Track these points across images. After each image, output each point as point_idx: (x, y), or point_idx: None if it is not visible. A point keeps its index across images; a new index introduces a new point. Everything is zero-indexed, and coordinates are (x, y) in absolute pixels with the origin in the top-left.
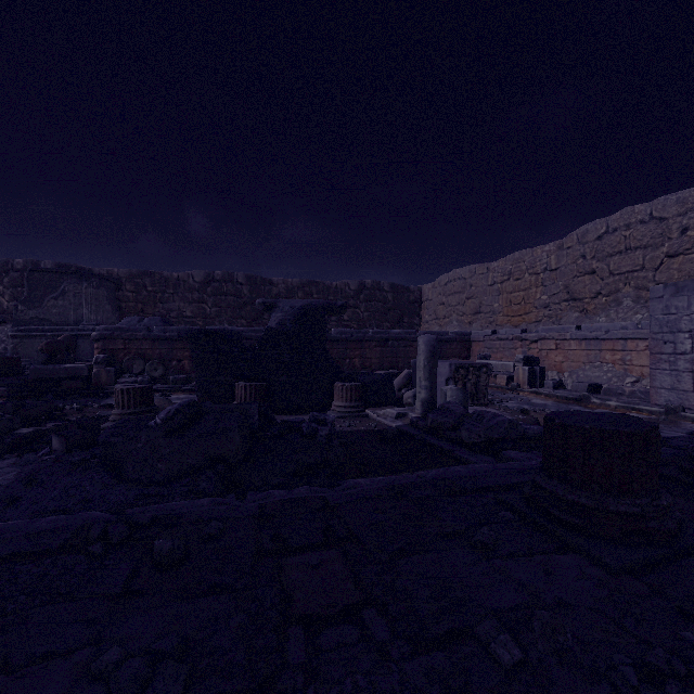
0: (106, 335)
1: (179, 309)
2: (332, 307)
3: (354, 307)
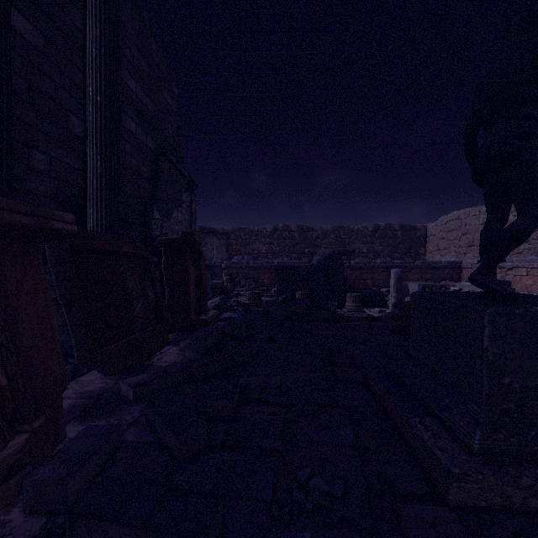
0: (228, 266)
1: (258, 249)
2: (346, 252)
3: (370, 243)
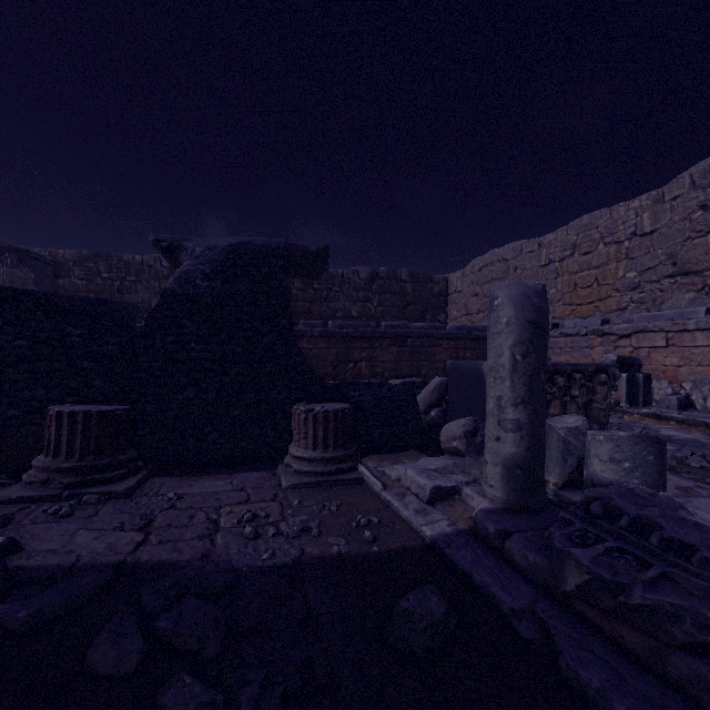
0: None
1: (143, 301)
2: (297, 252)
3: (364, 300)
